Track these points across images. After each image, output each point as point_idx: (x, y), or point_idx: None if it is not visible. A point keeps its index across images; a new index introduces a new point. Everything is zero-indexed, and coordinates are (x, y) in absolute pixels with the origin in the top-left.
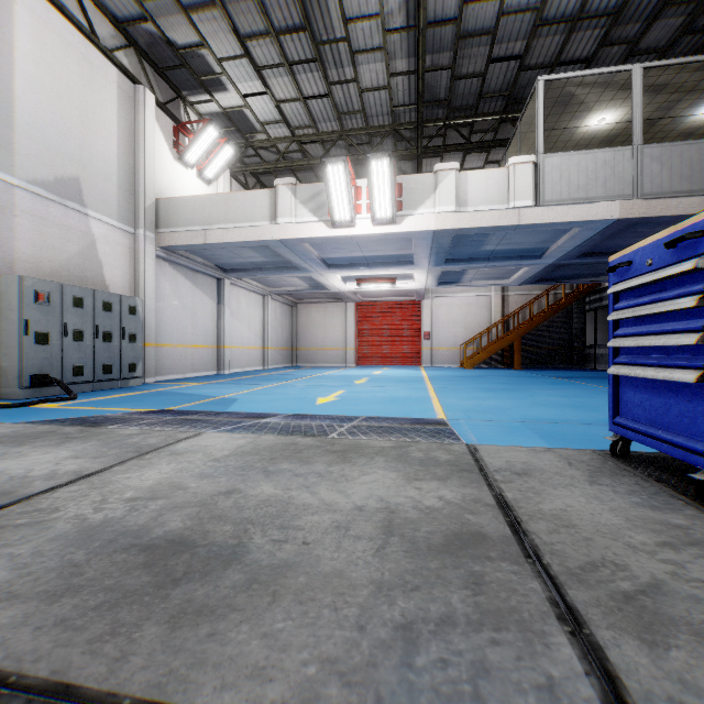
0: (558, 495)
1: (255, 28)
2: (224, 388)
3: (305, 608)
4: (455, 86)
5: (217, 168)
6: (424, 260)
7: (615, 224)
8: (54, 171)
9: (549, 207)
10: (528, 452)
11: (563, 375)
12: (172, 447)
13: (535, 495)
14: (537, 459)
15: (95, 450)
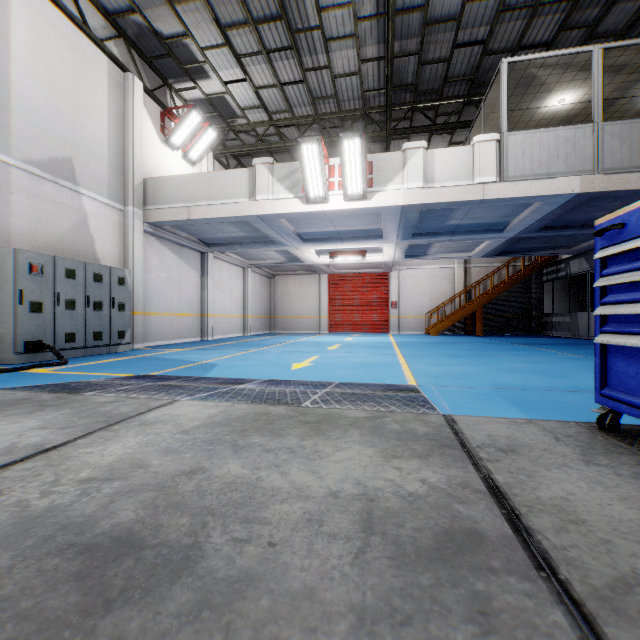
0: (554, 478)
1: (235, 18)
2: (206, 354)
3: None
4: (422, 71)
5: (200, 150)
6: (392, 234)
7: (575, 199)
8: (48, 151)
9: (512, 182)
10: (509, 424)
11: (523, 342)
12: (142, 416)
13: (528, 478)
14: (520, 432)
15: (64, 419)
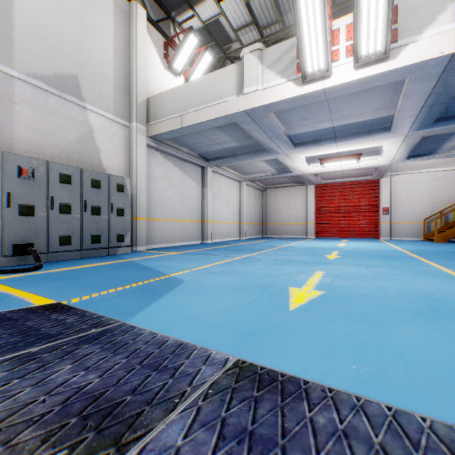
0: None
1: None
2: (188, 261)
3: None
4: None
5: (199, 75)
6: (406, 120)
7: None
8: (53, 67)
9: None
10: None
11: None
12: None
13: None
14: None
15: None
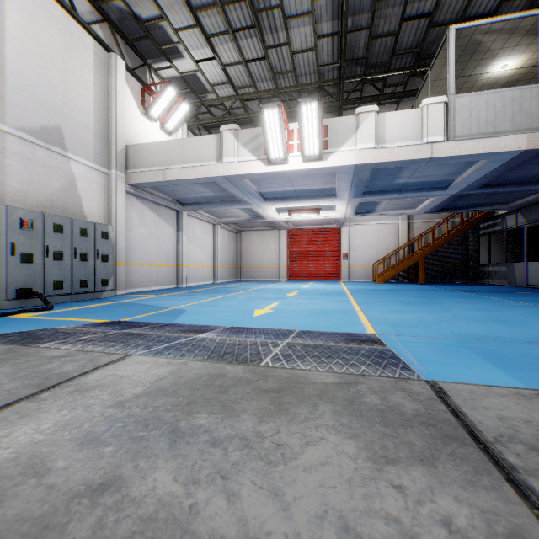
0: None
1: (204, 0)
2: (178, 300)
3: None
4: (372, 45)
5: (176, 122)
6: (345, 192)
7: (520, 156)
8: (40, 120)
9: (459, 141)
10: (515, 398)
11: (465, 289)
12: (83, 378)
13: None
14: (538, 413)
15: None
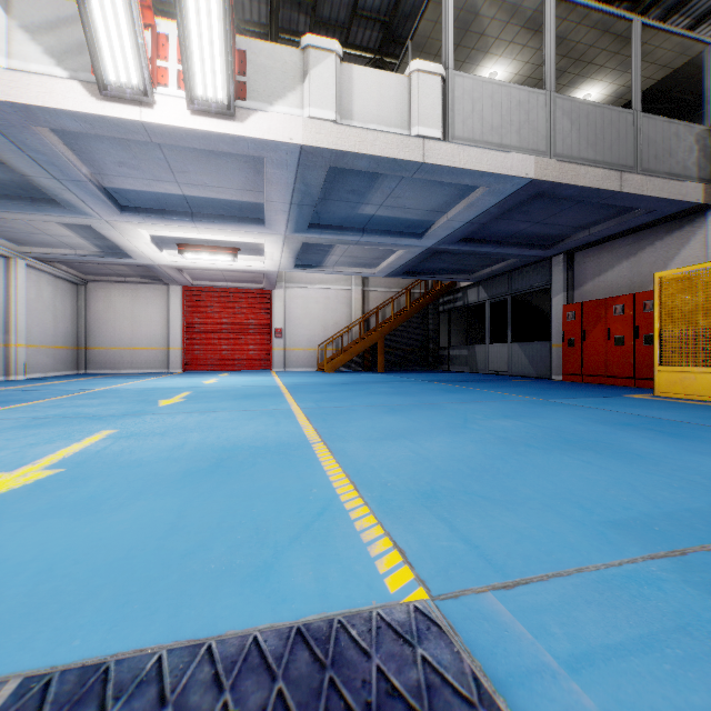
0: None
1: None
2: None
3: None
4: None
5: None
6: (280, 216)
7: (523, 190)
8: None
9: (460, 145)
10: None
11: (437, 379)
12: None
13: None
14: None
15: None
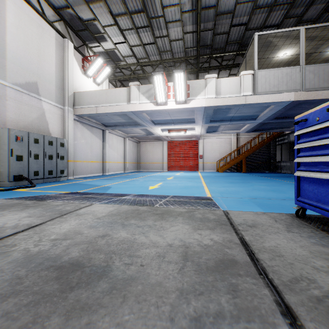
0: (272, 238)
1: (120, 11)
2: (105, 181)
3: (140, 306)
4: (215, 38)
5: (102, 78)
6: (200, 121)
7: (291, 103)
8: (25, 79)
9: (260, 95)
10: (254, 214)
11: (266, 175)
12: (77, 211)
13: (260, 238)
14: (259, 218)
15: (39, 213)
